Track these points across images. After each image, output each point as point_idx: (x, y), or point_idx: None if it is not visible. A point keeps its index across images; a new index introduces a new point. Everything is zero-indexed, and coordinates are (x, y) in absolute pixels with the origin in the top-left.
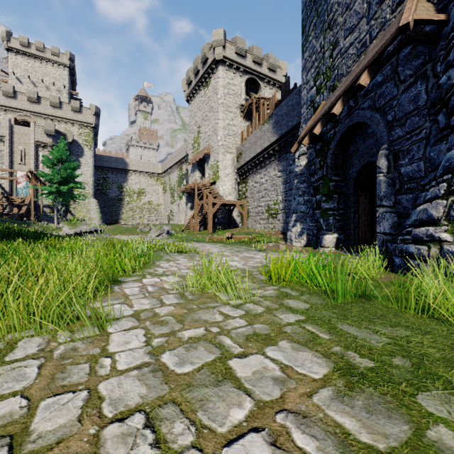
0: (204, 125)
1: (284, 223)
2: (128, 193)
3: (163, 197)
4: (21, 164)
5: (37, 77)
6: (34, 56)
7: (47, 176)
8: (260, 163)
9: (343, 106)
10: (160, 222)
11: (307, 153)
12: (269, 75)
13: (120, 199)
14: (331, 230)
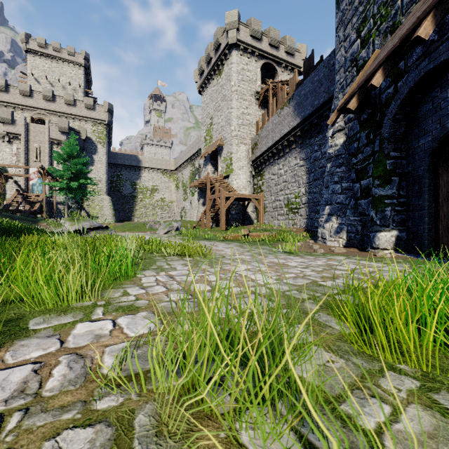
0: (217, 115)
1: (308, 219)
2: (141, 190)
3: (176, 194)
4: (36, 162)
5: (54, 77)
6: (51, 56)
7: (57, 172)
8: (278, 152)
9: (436, 24)
10: (173, 219)
11: (345, 128)
12: (287, 59)
13: (134, 196)
14: (388, 226)
